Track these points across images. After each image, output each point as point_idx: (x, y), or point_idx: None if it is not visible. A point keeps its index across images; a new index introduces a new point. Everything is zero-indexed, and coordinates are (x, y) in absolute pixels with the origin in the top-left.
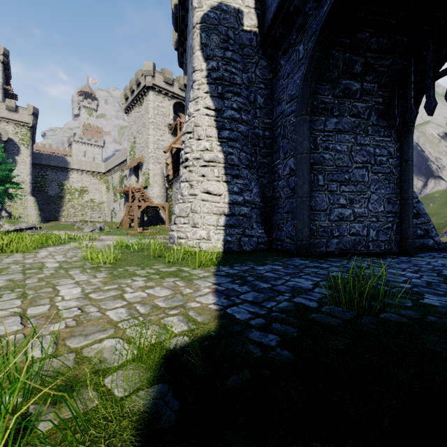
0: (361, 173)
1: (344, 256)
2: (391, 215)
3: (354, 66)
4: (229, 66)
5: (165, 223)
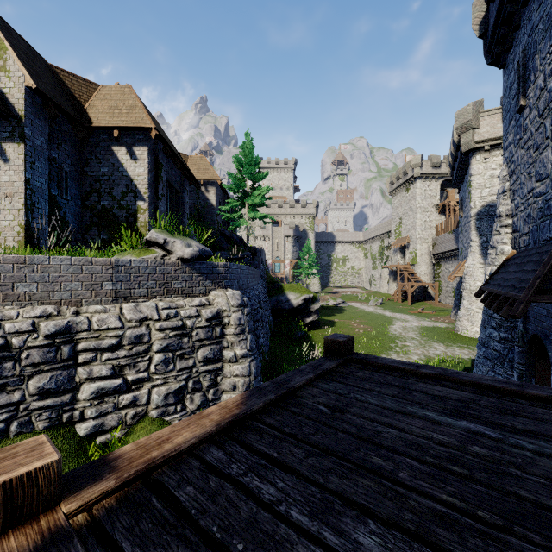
0: None
1: None
2: None
3: None
4: None
5: (432, 298)
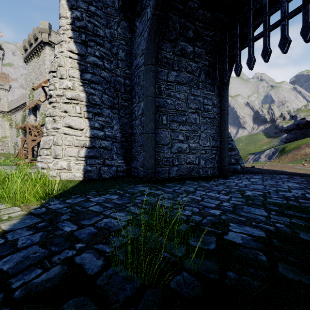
0: (194, 117)
1: (181, 181)
2: (214, 149)
3: (188, 31)
4: (92, 18)
5: None
